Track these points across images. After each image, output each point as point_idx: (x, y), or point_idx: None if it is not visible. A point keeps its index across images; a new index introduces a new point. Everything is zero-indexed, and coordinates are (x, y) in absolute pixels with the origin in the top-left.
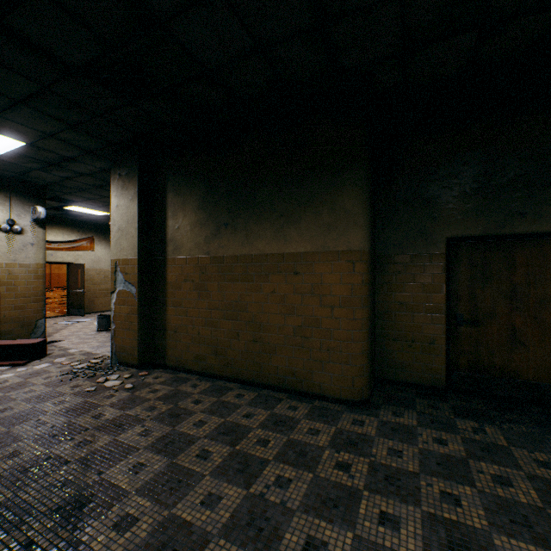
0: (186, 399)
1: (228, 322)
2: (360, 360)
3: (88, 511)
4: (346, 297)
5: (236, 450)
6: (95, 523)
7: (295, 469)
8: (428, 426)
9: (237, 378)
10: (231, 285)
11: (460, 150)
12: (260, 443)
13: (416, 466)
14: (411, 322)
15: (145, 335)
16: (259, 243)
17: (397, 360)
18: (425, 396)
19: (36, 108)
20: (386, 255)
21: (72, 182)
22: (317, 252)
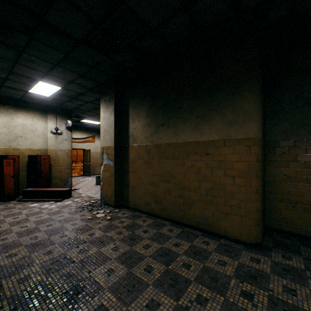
0: (139, 229)
1: (163, 184)
2: (255, 215)
3: (80, 297)
4: (244, 170)
5: (169, 269)
6: (83, 307)
7: (210, 291)
8: None
9: (169, 218)
10: (165, 161)
11: None
12: (184, 266)
13: (310, 306)
14: (294, 189)
15: (117, 189)
16: (183, 135)
17: (282, 216)
18: (308, 245)
19: (64, 67)
20: (274, 141)
21: (83, 107)
22: (222, 140)
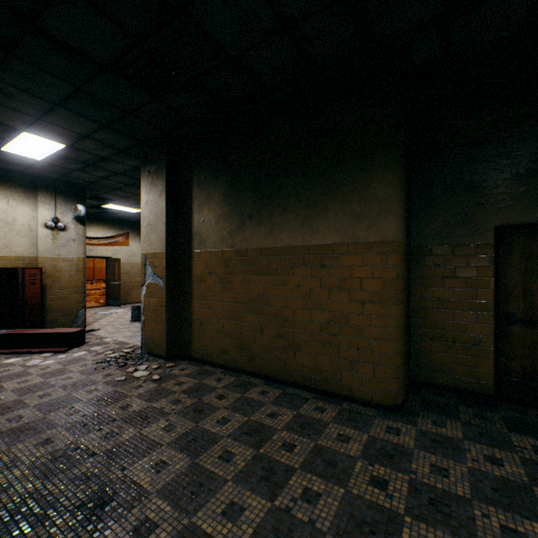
0: (210, 393)
1: (252, 316)
2: (394, 361)
3: (108, 511)
4: (378, 292)
5: (260, 454)
6: (114, 526)
7: (324, 482)
8: (476, 440)
9: (261, 373)
10: (255, 278)
11: (512, 126)
12: (285, 448)
13: (466, 489)
14: (451, 320)
15: (172, 327)
16: (284, 235)
17: (435, 361)
18: (470, 403)
19: (72, 110)
20: (423, 246)
21: (108, 182)
22: (345, 244)
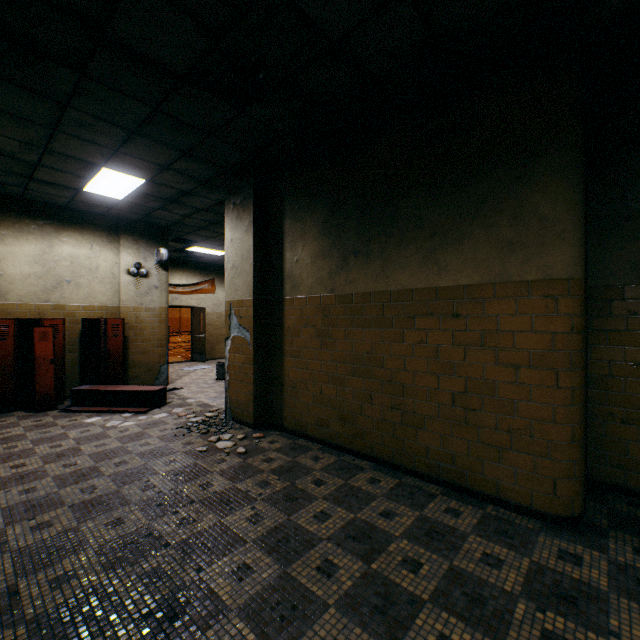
0: (305, 476)
1: (358, 380)
2: (567, 453)
3: (179, 628)
4: (541, 352)
5: (371, 571)
6: None
7: (468, 628)
8: None
9: (369, 454)
10: (361, 331)
11: None
12: (407, 566)
13: None
14: None
15: (260, 389)
16: (400, 274)
17: (629, 455)
18: None
19: (150, 137)
20: (608, 286)
21: (191, 220)
22: (489, 284)
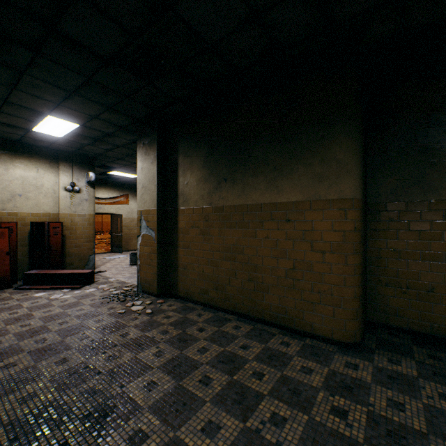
0: (192, 326)
1: (227, 262)
2: (352, 304)
3: (110, 421)
4: (337, 243)
5: (233, 380)
6: (114, 434)
7: (290, 408)
8: (431, 379)
9: (234, 311)
10: (229, 231)
11: None
12: (255, 376)
13: (422, 424)
14: (405, 269)
15: (161, 270)
16: (254, 194)
17: (389, 305)
18: (423, 344)
19: (84, 96)
20: (378, 203)
21: (112, 153)
22: (308, 201)
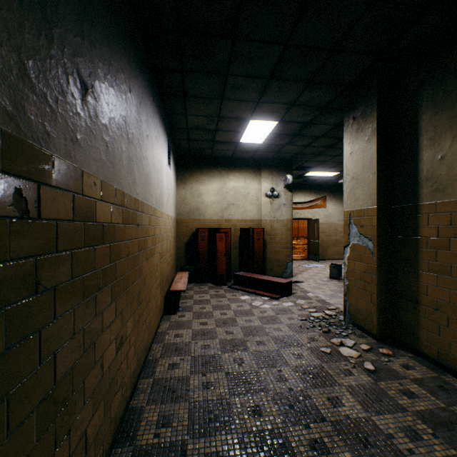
0: None
1: None
2: None
3: None
4: None
5: None
6: None
7: None
8: None
9: None
10: None
11: None
12: None
13: None
14: None
15: (384, 301)
16: None
17: None
18: None
19: (281, 78)
20: None
21: (309, 149)
22: None
